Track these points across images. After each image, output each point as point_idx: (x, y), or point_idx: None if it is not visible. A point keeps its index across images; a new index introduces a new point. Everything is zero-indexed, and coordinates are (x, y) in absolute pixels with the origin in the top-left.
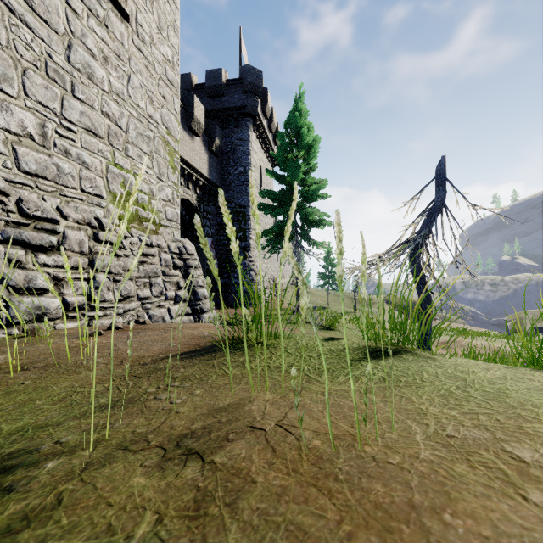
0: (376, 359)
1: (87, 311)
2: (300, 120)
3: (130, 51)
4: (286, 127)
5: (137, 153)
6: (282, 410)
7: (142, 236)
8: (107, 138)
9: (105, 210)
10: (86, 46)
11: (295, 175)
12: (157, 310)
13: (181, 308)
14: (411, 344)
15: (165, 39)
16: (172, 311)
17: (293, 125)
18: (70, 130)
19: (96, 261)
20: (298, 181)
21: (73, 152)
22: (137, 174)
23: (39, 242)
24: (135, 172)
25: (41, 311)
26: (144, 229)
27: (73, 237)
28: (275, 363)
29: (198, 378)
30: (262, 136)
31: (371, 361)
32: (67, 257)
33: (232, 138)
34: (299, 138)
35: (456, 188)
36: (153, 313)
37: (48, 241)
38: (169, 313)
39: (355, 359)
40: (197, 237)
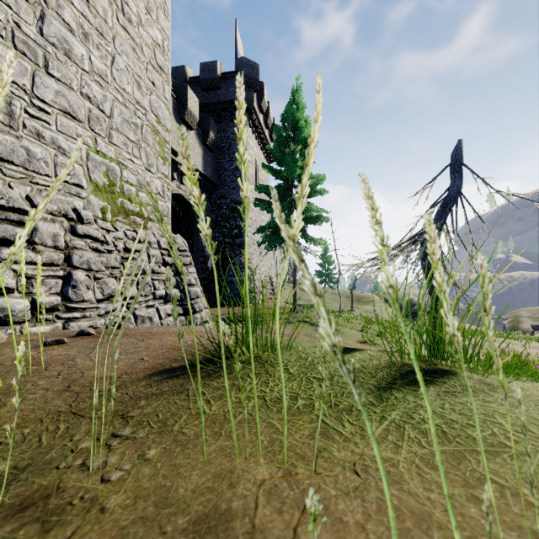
0: (411, 386)
1: (63, 313)
2: (297, 114)
3: (114, 30)
4: (283, 121)
5: (123, 140)
6: (286, 516)
7: (128, 230)
8: (87, 122)
9: (85, 201)
10: (62, 18)
11: (292, 169)
12: (144, 311)
13: (171, 308)
14: (446, 360)
15: (155, 21)
16: (161, 311)
17: (290, 118)
18: (43, 110)
19: (73, 257)
20: (295, 176)
21: (46, 135)
22: (122, 163)
23: (2, 234)
24: (120, 161)
25: (3, 314)
26: (131, 223)
27: (45, 230)
28: (272, 392)
29: (161, 421)
30: (258, 131)
31: (406, 391)
32: (38, 252)
33: (227, 133)
34: (296, 132)
35: (476, 175)
36: (140, 314)
37: (14, 233)
38: (158, 313)
39: (382, 386)
40: (191, 233)
